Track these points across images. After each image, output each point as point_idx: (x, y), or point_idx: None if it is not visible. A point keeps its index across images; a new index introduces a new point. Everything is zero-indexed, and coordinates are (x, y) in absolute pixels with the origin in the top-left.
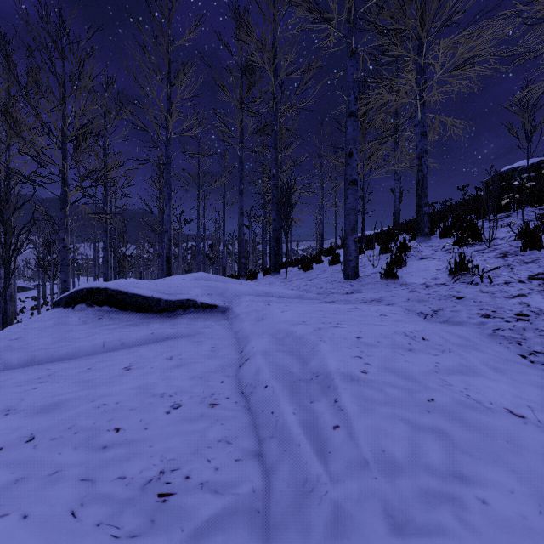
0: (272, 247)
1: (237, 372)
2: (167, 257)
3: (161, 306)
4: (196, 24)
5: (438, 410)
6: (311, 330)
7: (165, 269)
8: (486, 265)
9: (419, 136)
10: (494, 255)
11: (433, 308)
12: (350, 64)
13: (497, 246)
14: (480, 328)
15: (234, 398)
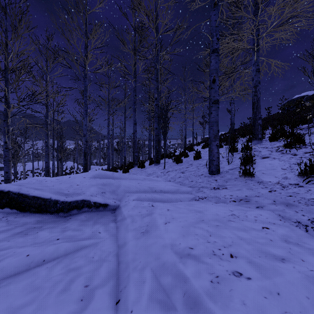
0: (155, 146)
1: None
2: (85, 152)
3: (58, 207)
4: None
5: None
6: (207, 281)
7: (83, 161)
8: None
9: (255, 72)
10: None
11: (309, 217)
12: (213, 13)
13: None
14: None
15: None
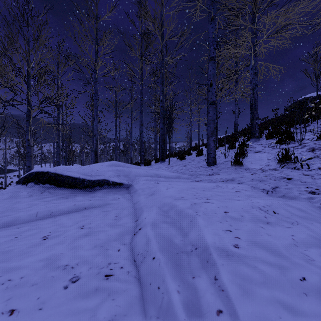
0: (160, 145)
1: (132, 240)
2: (95, 151)
3: (85, 184)
4: (113, 7)
5: (313, 293)
6: (188, 204)
7: (94, 159)
8: (302, 156)
9: (252, 75)
10: (305, 150)
11: (272, 186)
12: (211, 26)
13: (306, 144)
14: (310, 202)
15: (127, 267)
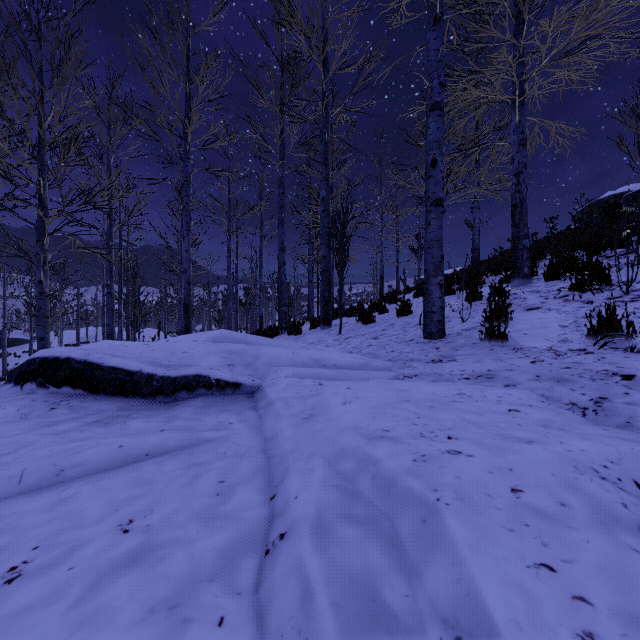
0: (321, 292)
1: (260, 575)
2: (186, 304)
3: (154, 386)
4: (223, 4)
5: None
6: (407, 460)
7: (182, 321)
8: None
9: (516, 145)
10: None
11: (591, 397)
12: (433, 35)
13: (639, 292)
14: None
15: None
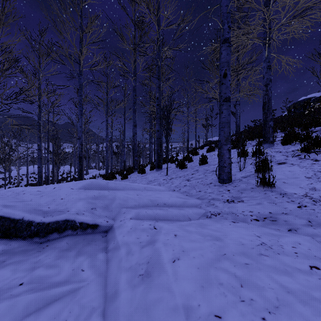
0: (156, 150)
1: None
2: (80, 157)
3: (32, 230)
4: None
5: None
6: None
7: (78, 166)
8: None
9: (266, 69)
10: None
11: None
12: None
13: None
14: None
15: None
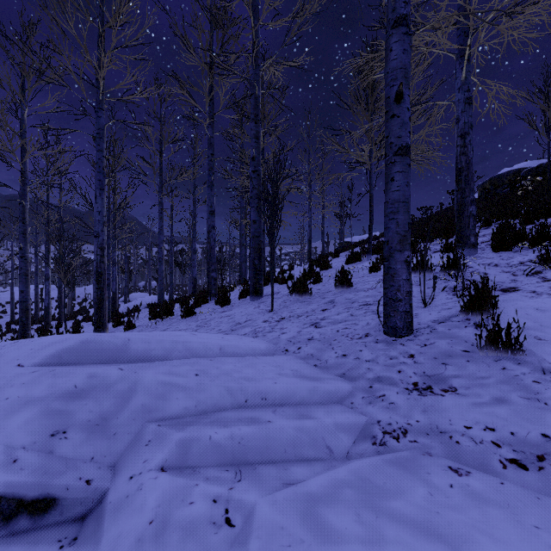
0: (251, 260)
1: None
2: (98, 273)
3: None
4: None
5: None
6: None
7: (94, 291)
8: None
9: (462, 104)
10: None
11: None
12: None
13: None
14: None
15: None
